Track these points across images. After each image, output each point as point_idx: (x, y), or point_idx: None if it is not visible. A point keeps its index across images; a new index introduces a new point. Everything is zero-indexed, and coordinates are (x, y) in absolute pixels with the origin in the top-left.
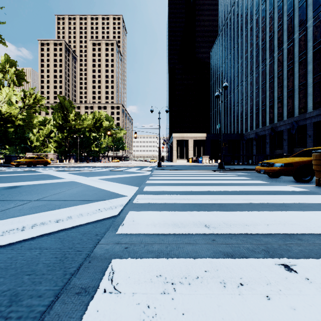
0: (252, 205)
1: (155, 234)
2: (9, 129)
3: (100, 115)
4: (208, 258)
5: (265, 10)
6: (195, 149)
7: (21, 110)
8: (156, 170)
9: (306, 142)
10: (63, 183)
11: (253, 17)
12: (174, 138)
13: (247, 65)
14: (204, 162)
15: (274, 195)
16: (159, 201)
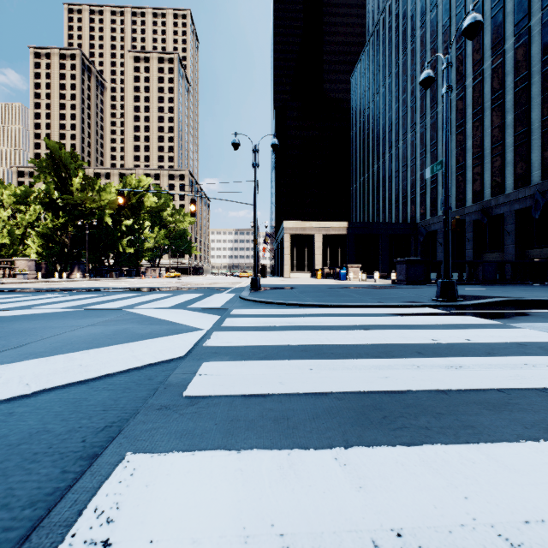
0: None
1: None
2: None
3: (138, 183)
4: None
5: None
6: (327, 252)
7: None
8: (243, 305)
9: None
10: None
11: None
12: (286, 231)
13: (424, 93)
14: (351, 278)
15: None
16: None
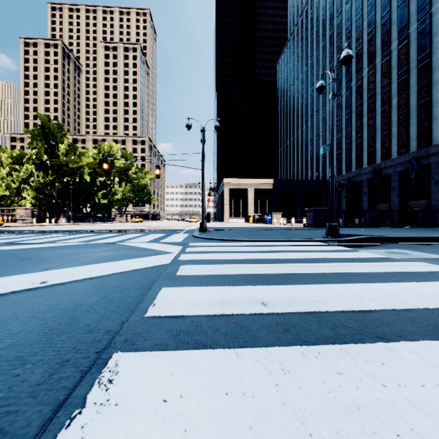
0: None
1: None
2: None
3: (110, 148)
4: None
5: None
6: (257, 202)
7: None
8: (196, 240)
9: (428, 192)
10: None
11: (341, 8)
12: (225, 186)
13: None
14: (275, 222)
15: None
16: None
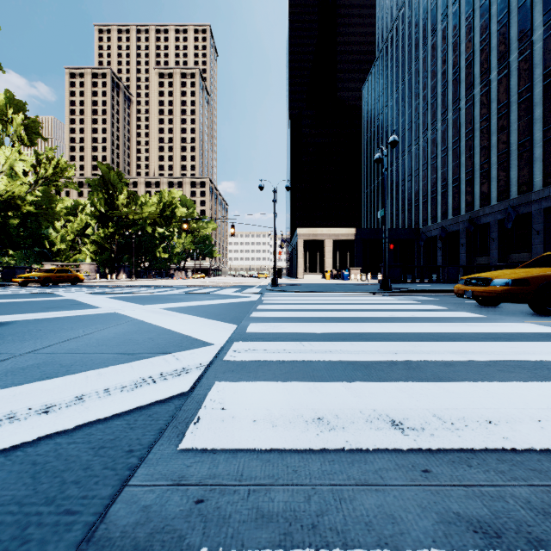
0: (476, 366)
1: (275, 450)
2: (10, 219)
3: (171, 197)
4: (434, 544)
5: (458, 14)
6: (337, 255)
7: (32, 187)
8: (270, 292)
9: (530, 244)
10: (94, 316)
11: (436, 26)
12: (299, 237)
13: (426, 111)
14: (352, 279)
15: (509, 343)
16: (279, 357)
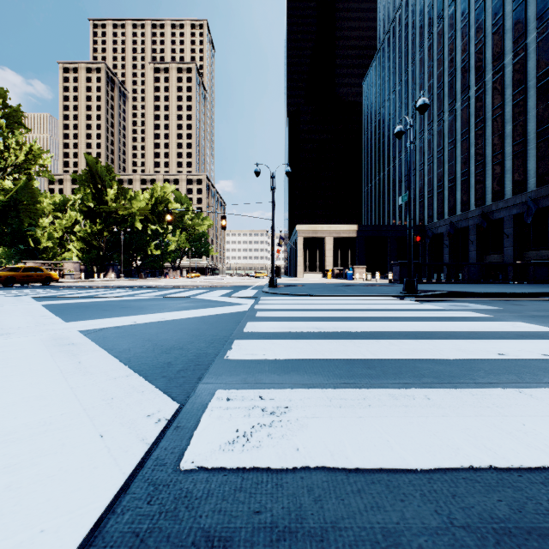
0: None
1: None
2: None
3: (164, 192)
4: None
5: None
6: (338, 253)
7: None
8: (267, 295)
9: None
10: None
11: (443, 12)
12: (299, 234)
13: (431, 102)
14: (357, 278)
15: None
16: None
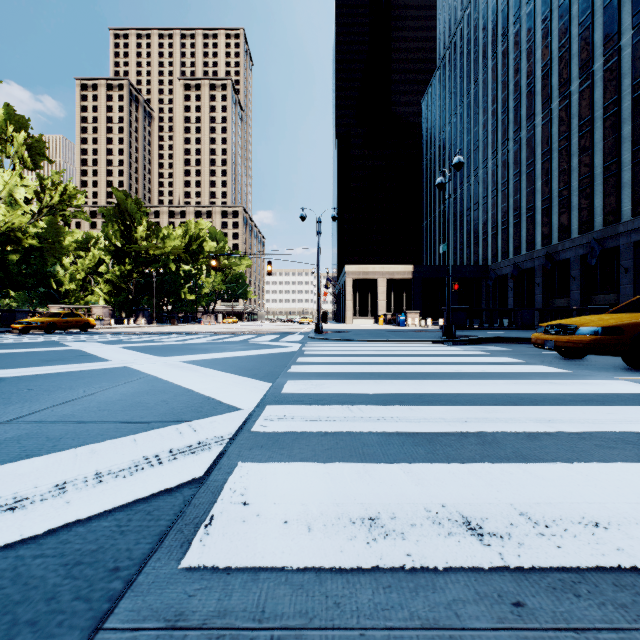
0: (567, 439)
1: (311, 569)
2: (9, 255)
3: (199, 229)
4: None
5: (532, 16)
6: (391, 297)
7: (35, 217)
8: (313, 340)
9: (618, 283)
10: (101, 372)
11: (508, 29)
12: (348, 275)
13: (495, 128)
14: (410, 324)
15: (605, 408)
16: (321, 427)
